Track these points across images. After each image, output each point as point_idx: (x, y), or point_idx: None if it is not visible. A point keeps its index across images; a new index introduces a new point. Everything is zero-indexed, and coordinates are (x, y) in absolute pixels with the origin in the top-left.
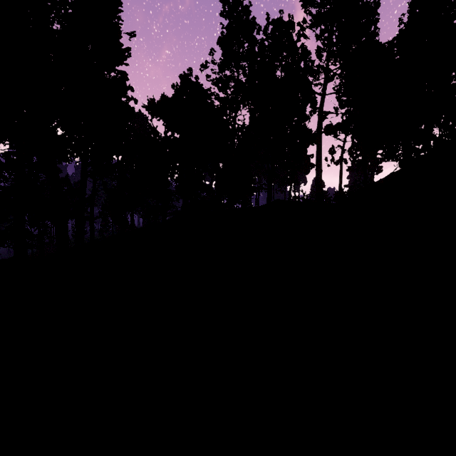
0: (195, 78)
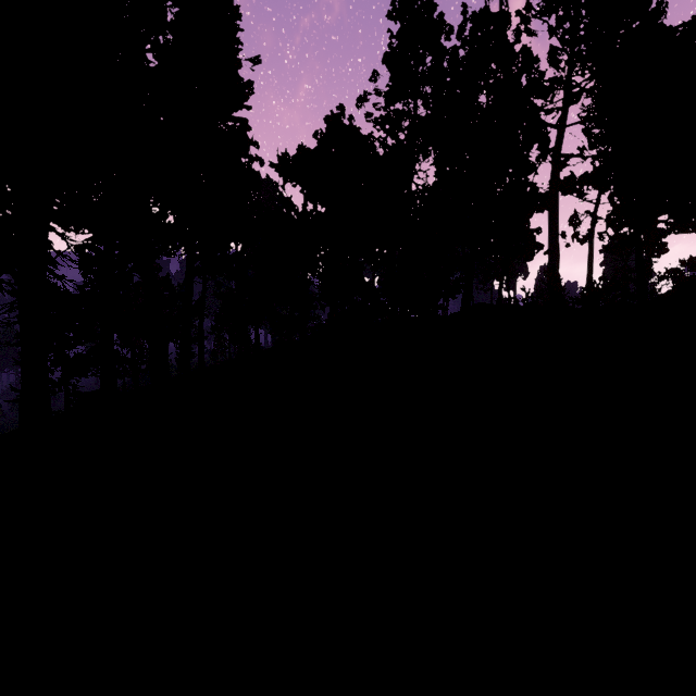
0: (349, 120)
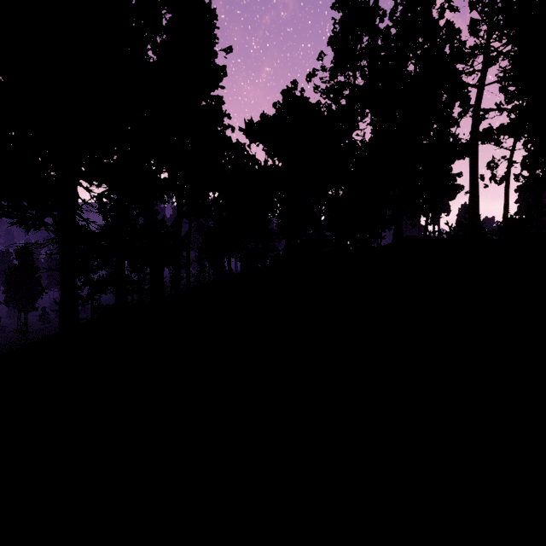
0: (300, 92)
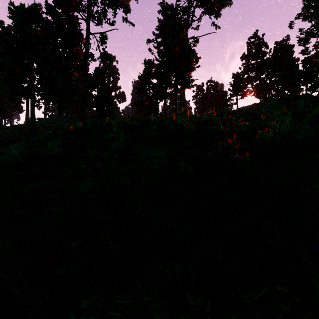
0: None
